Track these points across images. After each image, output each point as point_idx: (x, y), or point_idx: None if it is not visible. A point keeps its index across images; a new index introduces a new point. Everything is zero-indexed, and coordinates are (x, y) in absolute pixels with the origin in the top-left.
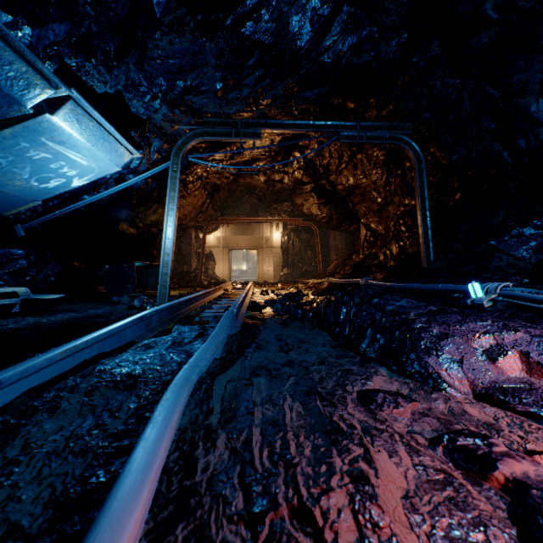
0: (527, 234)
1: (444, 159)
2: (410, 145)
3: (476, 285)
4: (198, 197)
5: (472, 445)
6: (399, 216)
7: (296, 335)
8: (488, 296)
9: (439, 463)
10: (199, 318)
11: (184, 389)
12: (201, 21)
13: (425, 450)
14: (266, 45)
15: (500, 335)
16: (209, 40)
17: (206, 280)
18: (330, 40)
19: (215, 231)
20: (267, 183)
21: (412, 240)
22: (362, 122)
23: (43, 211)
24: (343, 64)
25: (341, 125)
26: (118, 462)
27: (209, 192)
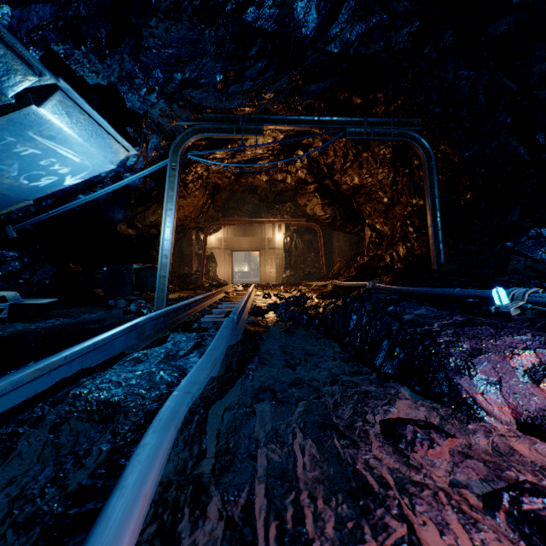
0: (545, 235)
1: (455, 157)
2: (419, 142)
3: (501, 291)
4: (198, 197)
5: (543, 510)
6: (406, 217)
7: (302, 346)
8: (514, 303)
9: (508, 544)
10: (198, 324)
11: (169, 429)
12: (199, 6)
13: (483, 518)
14: (269, 33)
15: (543, 352)
16: (208, 27)
17: (207, 282)
18: (337, 28)
19: (216, 232)
20: (270, 183)
21: (421, 241)
22: (369, 118)
23: (36, 211)
24: (350, 55)
25: (347, 120)
26: (72, 543)
27: (210, 192)
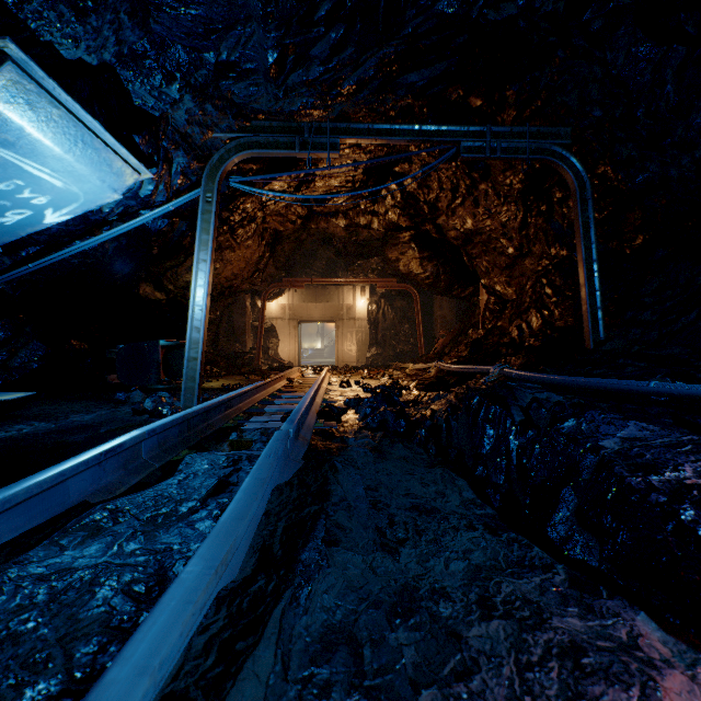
0: None
1: (621, 183)
2: (567, 162)
3: None
4: (252, 248)
5: None
6: (540, 274)
7: (405, 485)
8: None
9: None
10: (238, 434)
11: None
12: None
13: None
14: None
15: None
16: None
17: (266, 364)
18: None
19: (278, 297)
20: (349, 231)
21: (564, 308)
22: (495, 127)
23: (12, 264)
24: (473, 18)
25: (462, 131)
26: None
27: (268, 242)
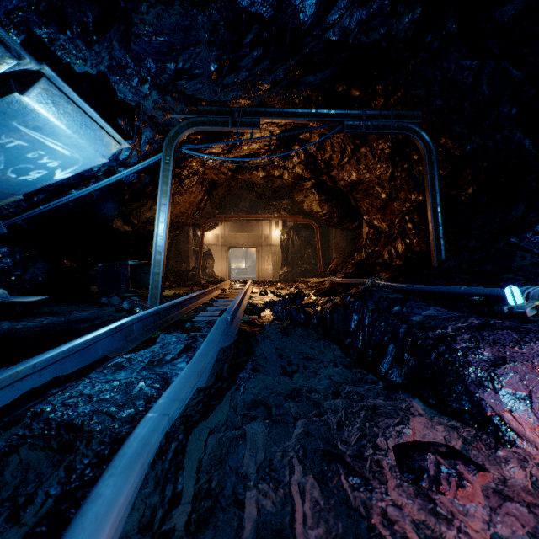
0: None
1: (456, 150)
2: (419, 135)
3: (515, 289)
4: (195, 193)
5: None
6: (404, 213)
7: (300, 348)
8: (530, 303)
9: None
10: (191, 323)
11: (131, 471)
12: None
13: None
14: (265, 18)
15: None
16: (200, 12)
17: (204, 279)
18: (336, 14)
19: (213, 229)
20: (266, 180)
21: (420, 237)
22: (368, 111)
23: (28, 207)
24: (350, 43)
25: (346, 113)
26: None
27: (206, 188)
